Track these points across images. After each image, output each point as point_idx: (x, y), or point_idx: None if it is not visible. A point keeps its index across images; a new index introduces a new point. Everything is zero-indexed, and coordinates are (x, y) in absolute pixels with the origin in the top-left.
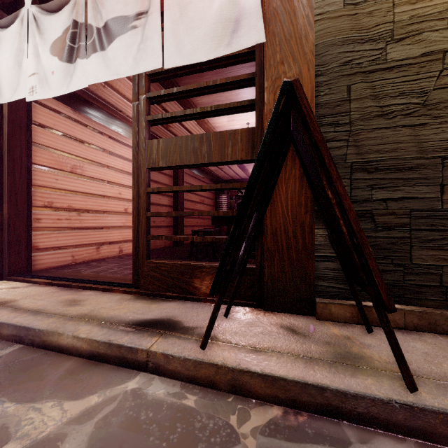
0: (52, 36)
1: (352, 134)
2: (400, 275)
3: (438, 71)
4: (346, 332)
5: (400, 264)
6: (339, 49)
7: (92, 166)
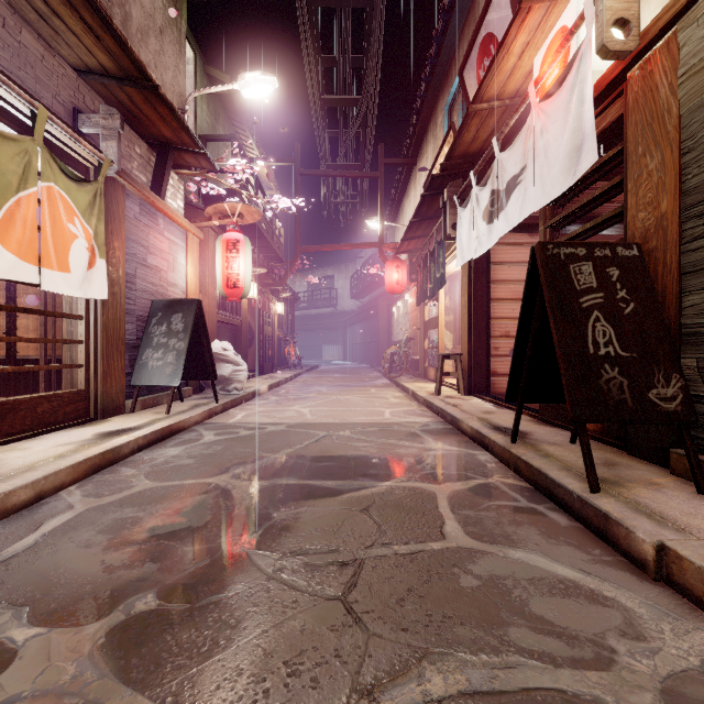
0: (484, 206)
1: None
2: None
3: None
4: (669, 484)
5: None
6: None
7: None
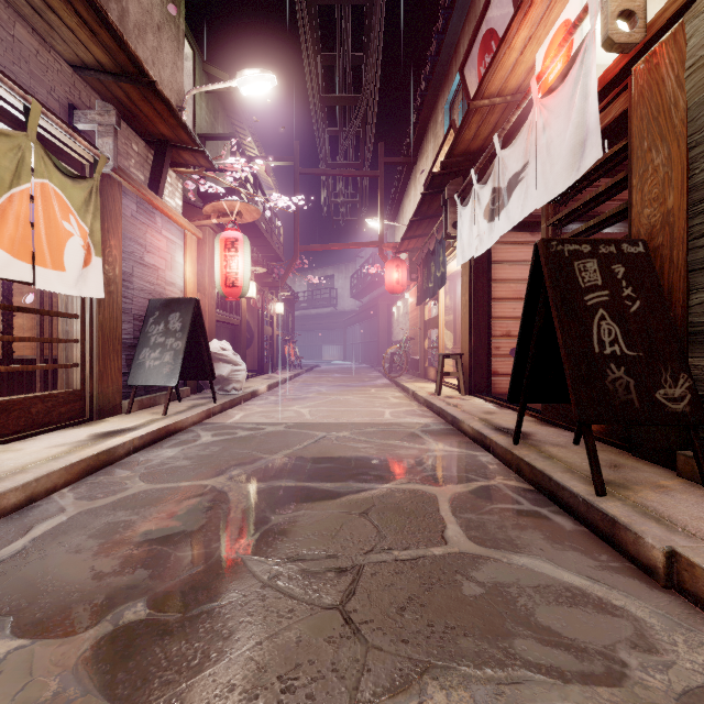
0: (485, 204)
1: None
2: None
3: None
4: (677, 487)
5: None
6: None
7: None
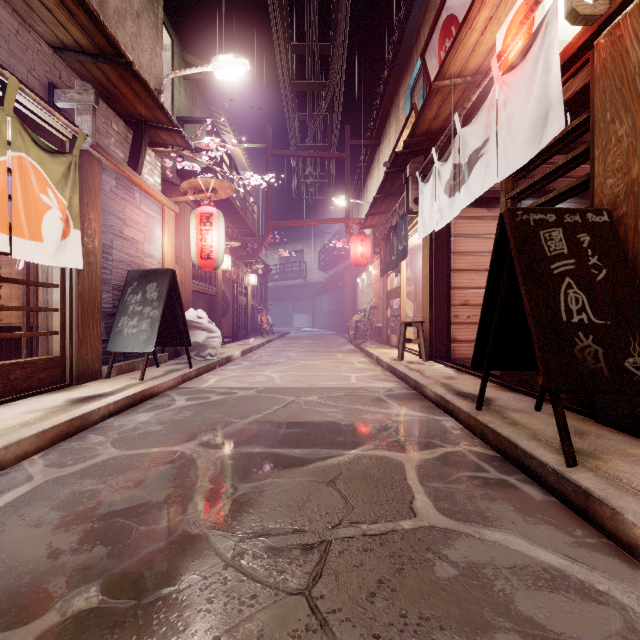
0: (445, 180)
1: None
2: None
3: None
4: None
5: None
6: None
7: None
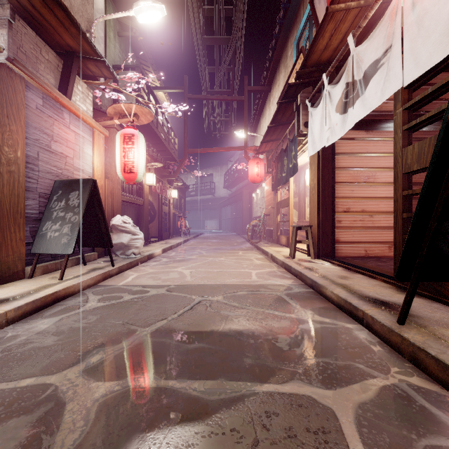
0: (336, 100)
1: None
2: None
3: None
4: None
5: None
6: None
7: (384, 173)
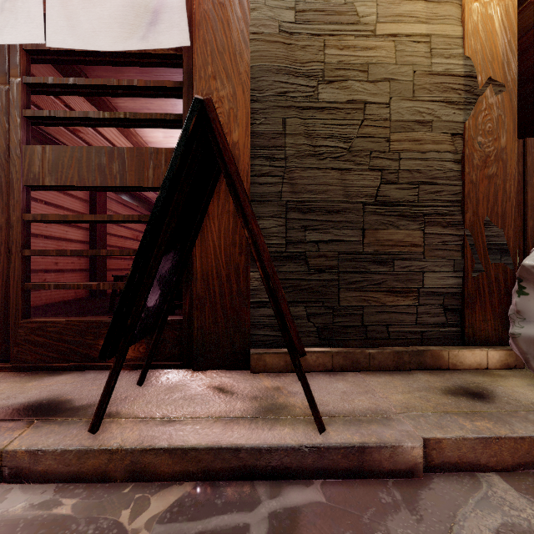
0: None
1: (287, 171)
2: (330, 318)
3: (360, 120)
4: (278, 383)
5: (330, 307)
6: (275, 77)
7: None
